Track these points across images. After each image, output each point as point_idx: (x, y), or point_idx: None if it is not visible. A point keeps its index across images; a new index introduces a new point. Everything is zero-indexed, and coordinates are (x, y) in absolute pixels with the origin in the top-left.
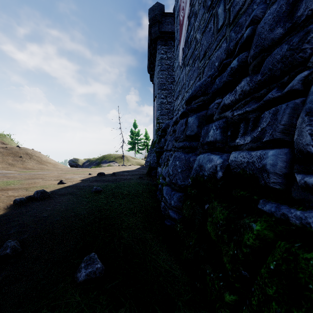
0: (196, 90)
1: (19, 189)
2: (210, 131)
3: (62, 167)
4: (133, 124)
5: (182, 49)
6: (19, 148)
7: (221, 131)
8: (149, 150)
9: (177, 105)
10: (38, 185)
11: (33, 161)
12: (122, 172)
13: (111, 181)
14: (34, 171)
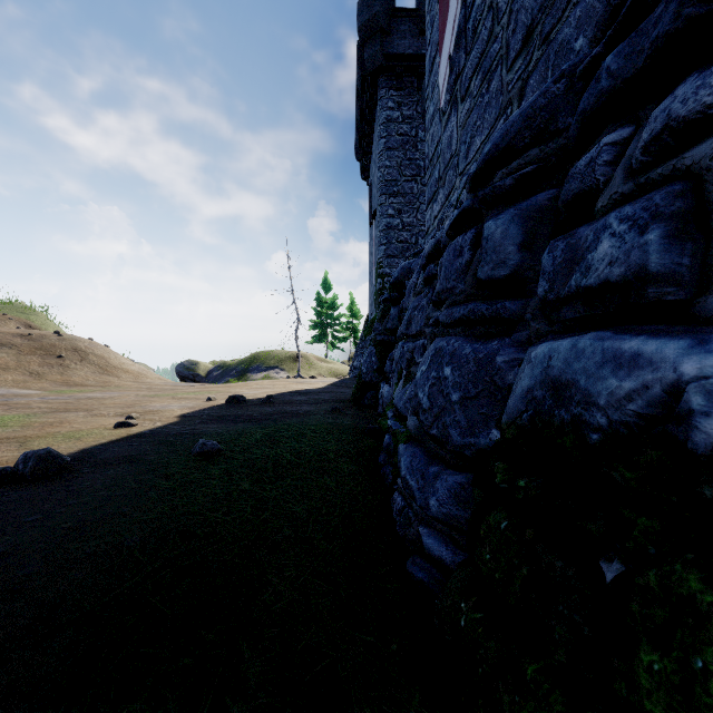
0: (512, 132)
1: (4, 442)
2: (597, 247)
3: (155, 381)
4: (322, 283)
5: (447, 58)
6: (59, 338)
7: (670, 232)
8: (359, 342)
9: (431, 218)
10: (64, 430)
11: (88, 367)
12: (292, 396)
13: (257, 419)
14: (85, 390)
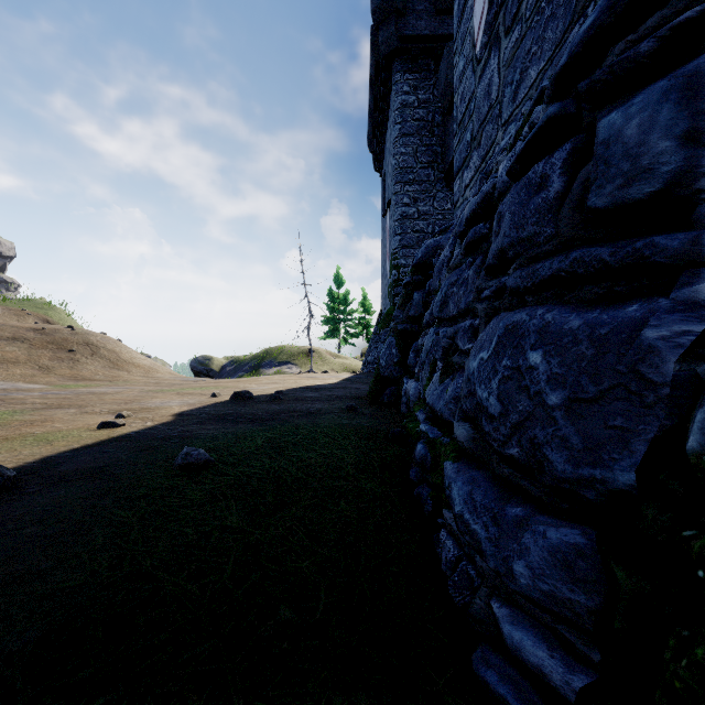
0: None
1: None
2: None
3: (165, 376)
4: (334, 278)
5: None
6: (72, 332)
7: None
8: (372, 337)
9: (461, 189)
10: (41, 431)
11: (98, 361)
12: (302, 391)
13: (262, 419)
14: (91, 385)
